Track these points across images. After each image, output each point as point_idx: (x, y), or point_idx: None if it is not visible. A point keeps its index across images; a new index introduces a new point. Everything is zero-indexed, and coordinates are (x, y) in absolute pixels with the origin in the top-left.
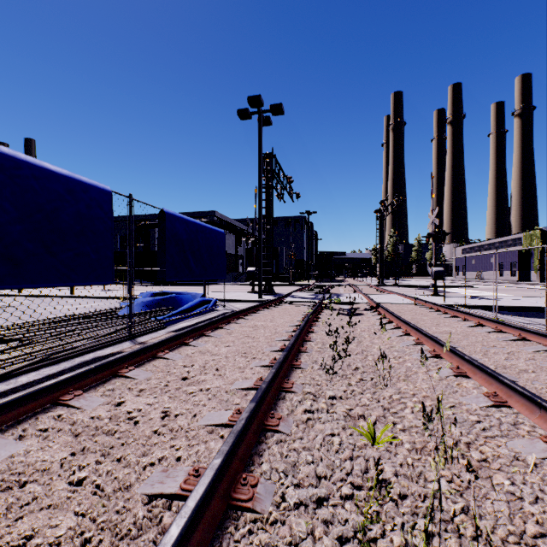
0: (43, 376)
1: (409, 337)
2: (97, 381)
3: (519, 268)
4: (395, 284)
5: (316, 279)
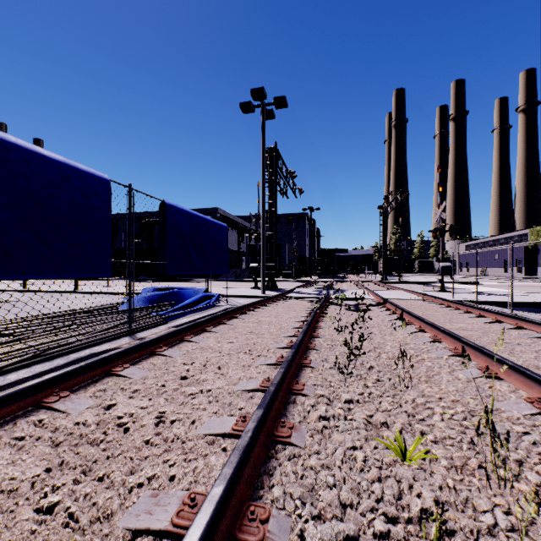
0: (33, 373)
1: (424, 333)
2: (88, 380)
3: (525, 265)
4: (399, 280)
5: (319, 275)
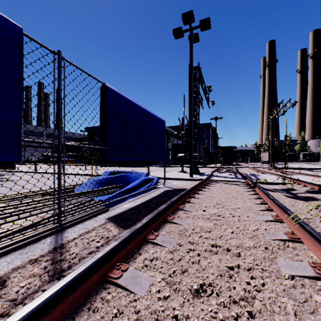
0: None
1: None
2: None
3: None
4: (284, 167)
5: (221, 163)
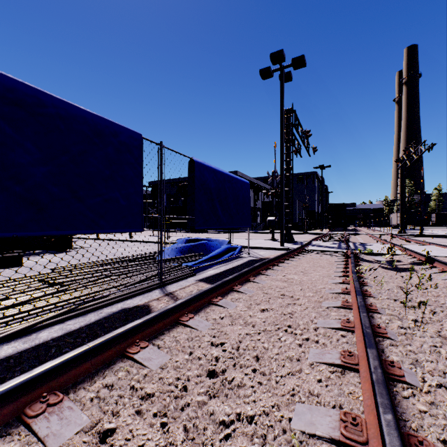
0: (62, 332)
1: None
2: (95, 368)
3: None
4: (419, 233)
5: (329, 228)
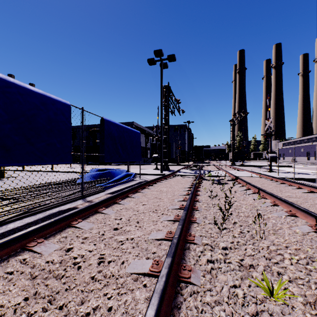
0: (24, 224)
1: (266, 199)
2: (56, 230)
3: None
4: (242, 164)
5: (193, 161)
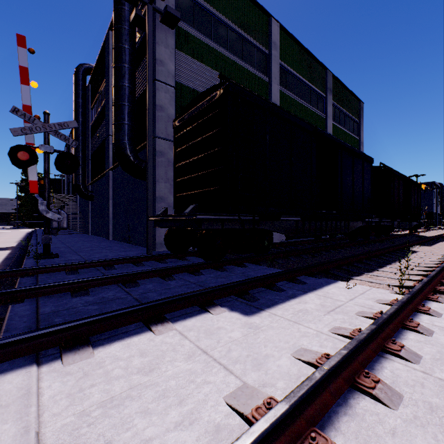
0: None
1: None
2: None
3: None
4: None
5: (443, 225)
